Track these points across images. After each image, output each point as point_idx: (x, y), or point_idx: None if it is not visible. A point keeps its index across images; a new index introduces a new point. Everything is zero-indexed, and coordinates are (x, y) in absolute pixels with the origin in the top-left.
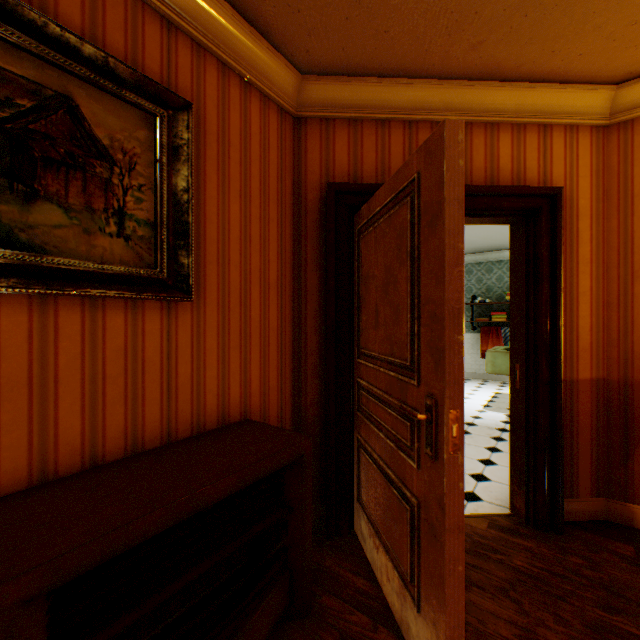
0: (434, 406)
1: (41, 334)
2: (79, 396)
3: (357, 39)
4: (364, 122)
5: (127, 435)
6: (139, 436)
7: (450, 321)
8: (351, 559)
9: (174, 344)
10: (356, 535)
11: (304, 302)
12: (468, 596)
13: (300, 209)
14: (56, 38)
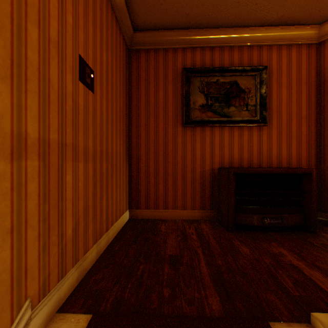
0: None
1: (230, 135)
2: (237, 150)
3: None
4: None
5: (248, 162)
6: (251, 163)
7: None
8: None
9: (261, 139)
10: None
11: (322, 123)
12: None
13: (319, 82)
14: (233, 70)
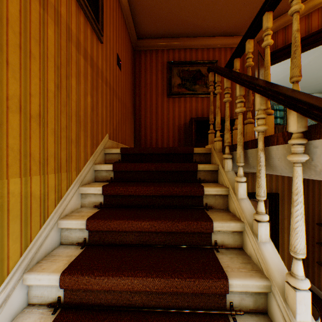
0: None
1: (196, 103)
2: (200, 112)
3: None
4: None
5: None
6: None
7: None
8: None
9: (214, 105)
10: None
11: None
12: None
13: None
14: (197, 63)
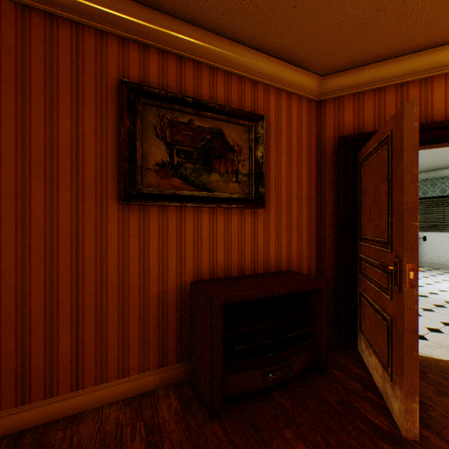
0: (398, 262)
1: (212, 222)
2: (223, 247)
3: (356, 50)
4: (364, 93)
5: (238, 267)
6: (242, 268)
7: (407, 214)
8: (353, 360)
9: (256, 229)
10: (358, 351)
11: (323, 208)
12: (440, 399)
13: (320, 154)
14: (217, 109)
